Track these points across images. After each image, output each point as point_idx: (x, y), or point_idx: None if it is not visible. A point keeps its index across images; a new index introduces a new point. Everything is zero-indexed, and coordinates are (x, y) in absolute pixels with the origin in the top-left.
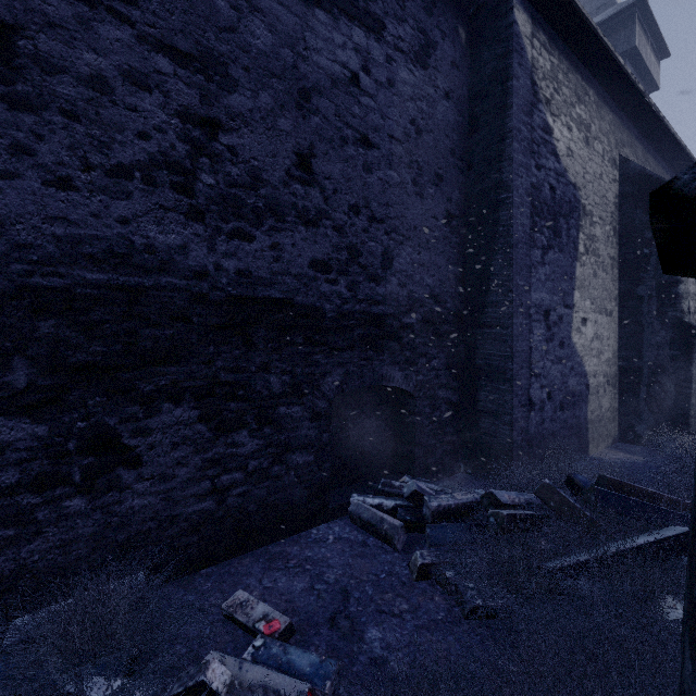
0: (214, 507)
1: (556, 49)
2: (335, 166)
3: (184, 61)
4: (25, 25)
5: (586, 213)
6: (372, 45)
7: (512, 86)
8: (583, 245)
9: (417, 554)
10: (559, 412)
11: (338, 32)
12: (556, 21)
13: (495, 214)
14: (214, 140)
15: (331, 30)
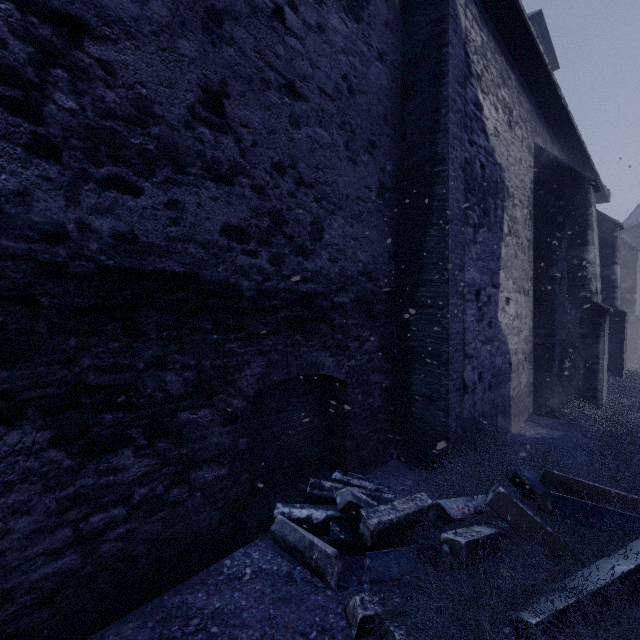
0: (79, 562)
1: (485, 26)
2: (254, 113)
3: None
4: None
5: (509, 195)
6: None
7: (448, 53)
8: (507, 226)
9: (356, 600)
10: (488, 393)
11: None
12: None
13: (429, 188)
14: (77, 48)
15: None
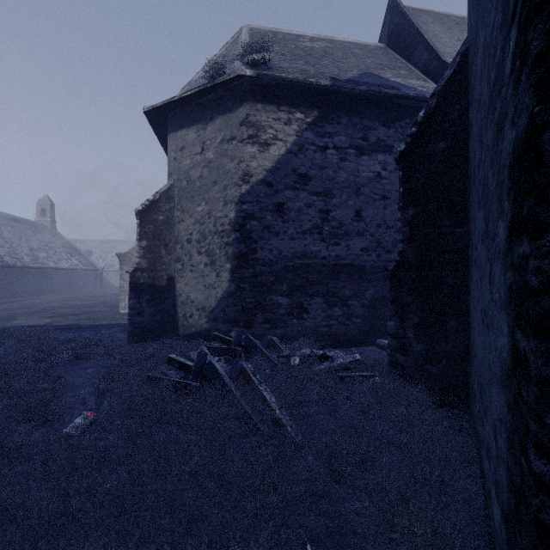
0: (328, 330)
1: None
2: (370, 211)
3: (320, 195)
4: (285, 202)
5: None
6: (387, 157)
7: None
8: None
9: None
10: None
11: (371, 160)
12: None
13: None
14: (328, 216)
15: (368, 161)
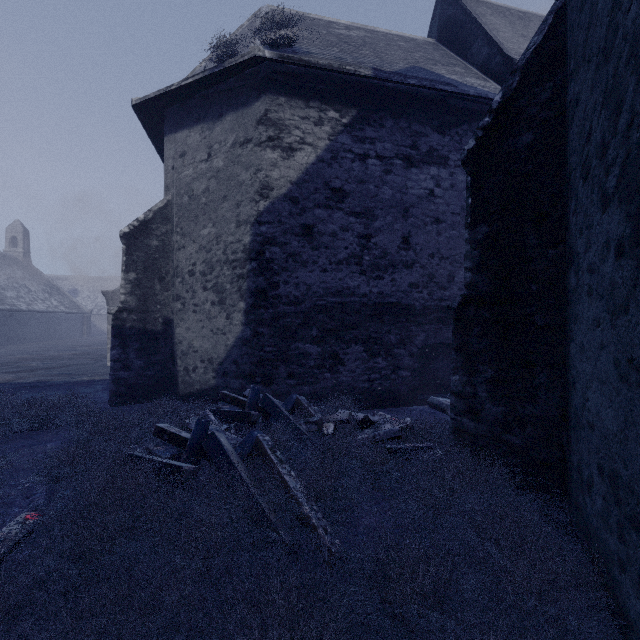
0: (369, 386)
1: None
2: (421, 238)
3: (359, 216)
4: (315, 223)
5: None
6: (441, 171)
7: None
8: None
9: None
10: None
11: (422, 174)
12: None
13: None
14: (369, 242)
15: (419, 175)
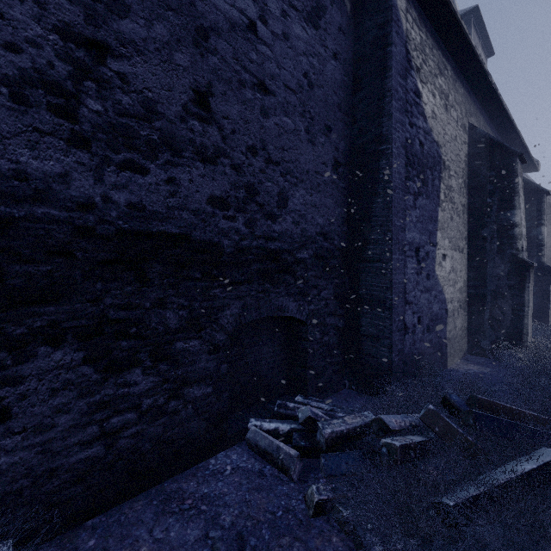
0: (103, 452)
1: (424, 26)
2: (233, 107)
3: None
4: None
5: (445, 167)
6: None
7: (391, 51)
8: (443, 193)
9: (313, 488)
10: (426, 334)
11: None
12: (425, 1)
13: (376, 163)
14: (102, 65)
15: None
